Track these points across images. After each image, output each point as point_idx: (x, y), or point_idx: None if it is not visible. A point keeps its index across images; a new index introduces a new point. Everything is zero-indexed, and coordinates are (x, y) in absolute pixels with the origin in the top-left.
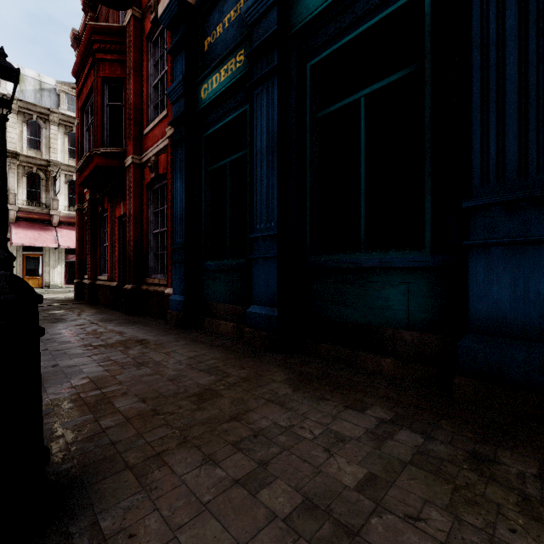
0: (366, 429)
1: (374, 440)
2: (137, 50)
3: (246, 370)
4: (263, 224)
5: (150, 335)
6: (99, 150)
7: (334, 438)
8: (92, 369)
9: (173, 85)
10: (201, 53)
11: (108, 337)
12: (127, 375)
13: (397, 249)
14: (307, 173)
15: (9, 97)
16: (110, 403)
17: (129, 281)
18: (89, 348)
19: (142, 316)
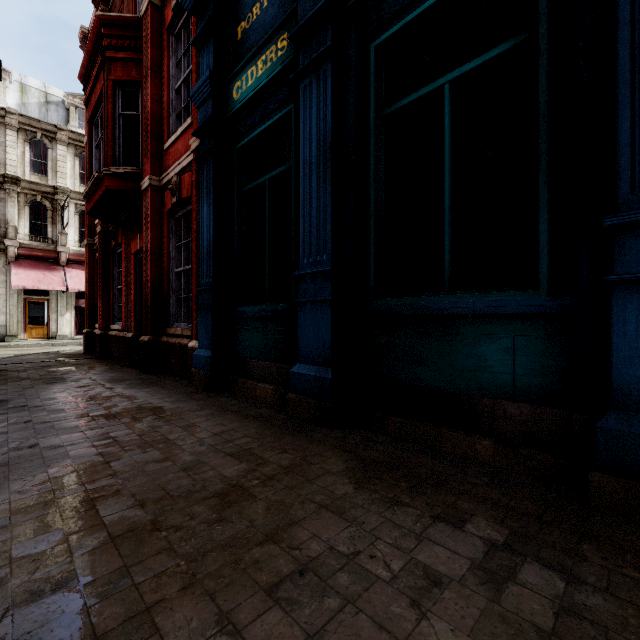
0: (471, 561)
1: (487, 584)
2: (155, 46)
3: (289, 454)
4: (311, 258)
5: (167, 401)
6: (110, 170)
7: (424, 578)
8: (81, 451)
9: (198, 84)
10: (234, 43)
11: (113, 403)
12: (127, 461)
13: (496, 289)
14: (370, 189)
15: (8, 111)
16: (93, 508)
17: (146, 332)
18: (86, 419)
19: (161, 375)
